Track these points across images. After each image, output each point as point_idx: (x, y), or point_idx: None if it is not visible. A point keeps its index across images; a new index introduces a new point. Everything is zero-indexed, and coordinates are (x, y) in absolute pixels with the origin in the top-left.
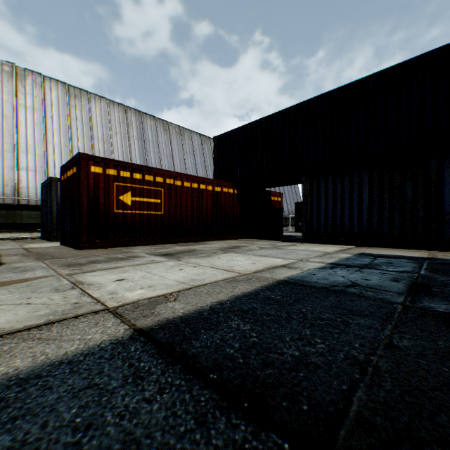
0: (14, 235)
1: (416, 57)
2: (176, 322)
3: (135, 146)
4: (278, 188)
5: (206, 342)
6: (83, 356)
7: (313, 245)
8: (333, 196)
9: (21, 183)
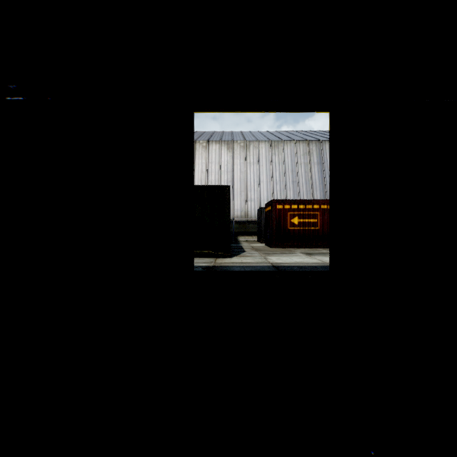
0: (245, 238)
1: None
2: (282, 266)
3: (315, 170)
4: None
5: (284, 268)
6: (262, 266)
7: None
8: None
9: (248, 209)
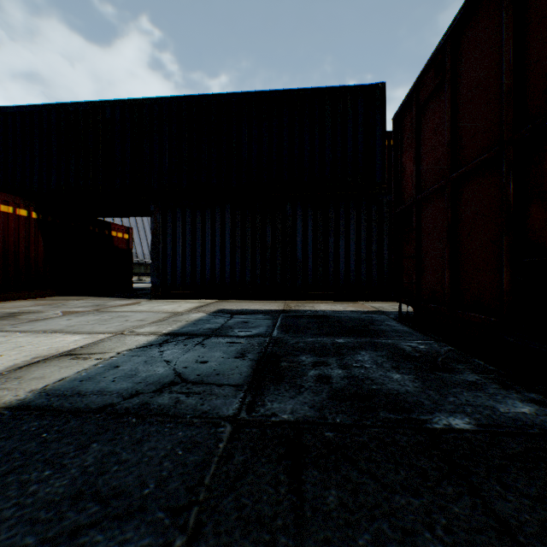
0: None
1: (276, 91)
2: None
3: None
4: (135, 223)
5: None
6: None
7: (165, 302)
8: (193, 236)
9: None
